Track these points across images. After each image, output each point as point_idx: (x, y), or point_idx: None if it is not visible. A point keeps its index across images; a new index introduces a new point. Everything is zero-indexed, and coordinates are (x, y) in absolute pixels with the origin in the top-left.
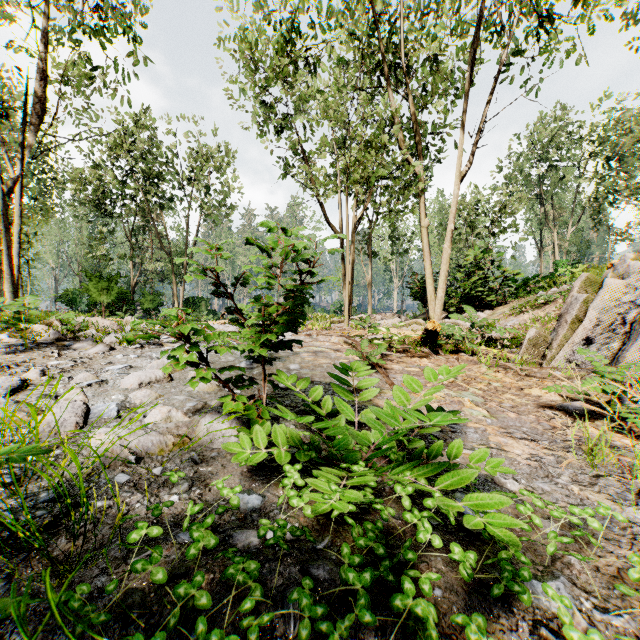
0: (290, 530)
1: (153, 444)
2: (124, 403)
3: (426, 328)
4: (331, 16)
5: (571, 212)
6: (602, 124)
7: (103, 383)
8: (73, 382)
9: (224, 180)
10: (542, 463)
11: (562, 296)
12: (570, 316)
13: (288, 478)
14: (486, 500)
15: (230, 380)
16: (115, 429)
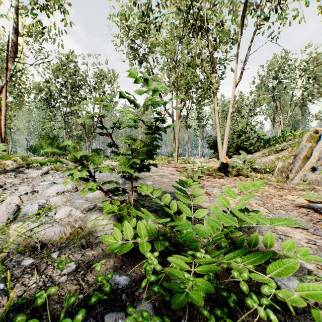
0: (153, 321)
1: (55, 234)
2: (44, 205)
3: (222, 162)
4: (168, 0)
5: (289, 105)
6: (305, 60)
7: (35, 192)
8: (17, 192)
9: (112, 89)
10: (317, 245)
11: (290, 146)
12: (302, 155)
13: (149, 265)
14: (317, 290)
15: (110, 190)
16: (30, 223)
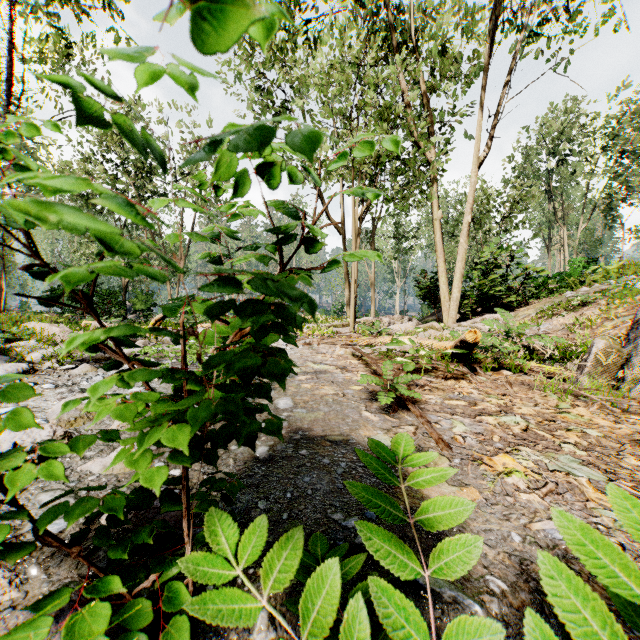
0: None
1: None
2: None
3: (463, 339)
4: None
5: (581, 209)
6: (615, 116)
7: None
8: None
9: None
10: None
11: (602, 296)
12: None
13: None
14: None
15: None
16: None
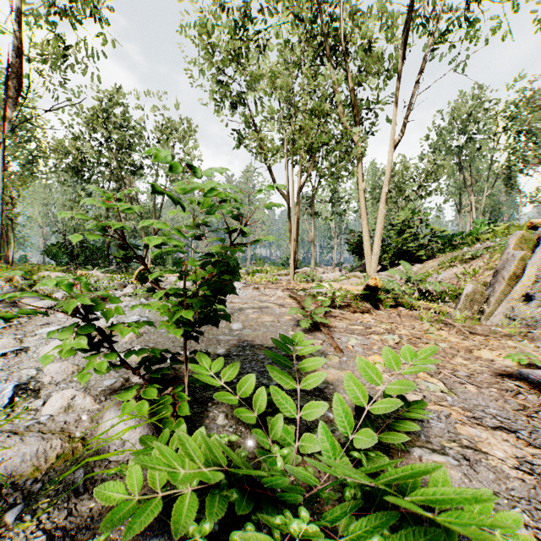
0: None
1: (25, 461)
2: (29, 382)
3: (368, 284)
4: (278, 1)
5: (486, 178)
6: (514, 102)
7: (22, 351)
8: None
9: (187, 150)
10: (536, 475)
11: (488, 252)
12: (507, 272)
13: None
14: None
15: (148, 359)
16: None
